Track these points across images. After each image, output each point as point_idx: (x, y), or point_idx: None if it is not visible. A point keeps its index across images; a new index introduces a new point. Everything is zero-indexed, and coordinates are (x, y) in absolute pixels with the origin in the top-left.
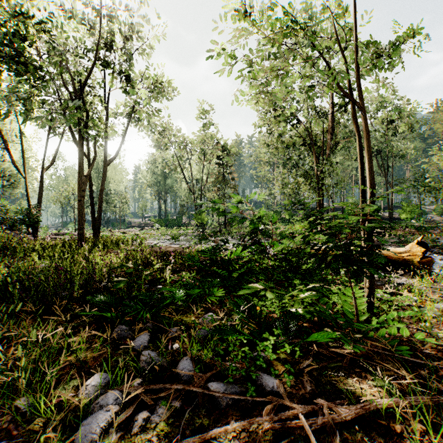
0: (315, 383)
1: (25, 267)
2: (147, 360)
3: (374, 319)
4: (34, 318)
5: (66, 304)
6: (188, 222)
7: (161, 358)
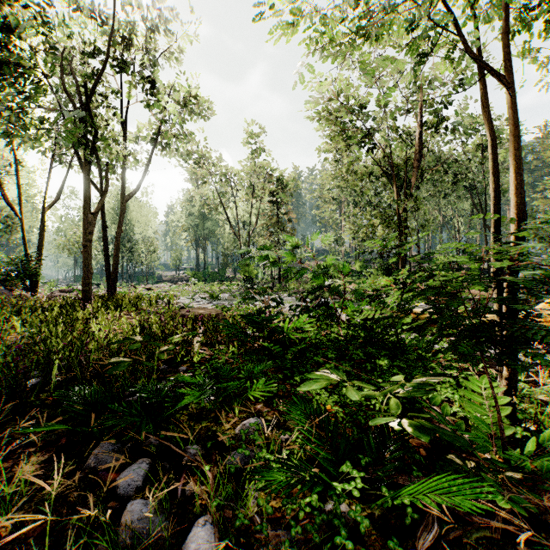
0: None
1: None
2: (131, 526)
3: (519, 431)
4: None
5: (34, 400)
6: (233, 276)
7: (160, 517)
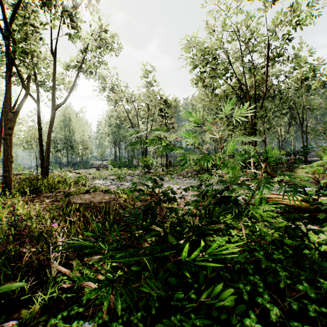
0: None
1: None
2: None
3: None
4: None
5: None
6: (137, 164)
7: None
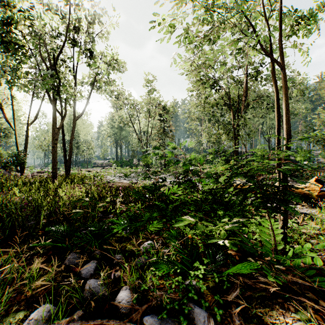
0: (243, 314)
1: (3, 200)
2: (90, 290)
3: (288, 247)
4: (2, 245)
5: (32, 232)
6: (138, 163)
7: (104, 287)
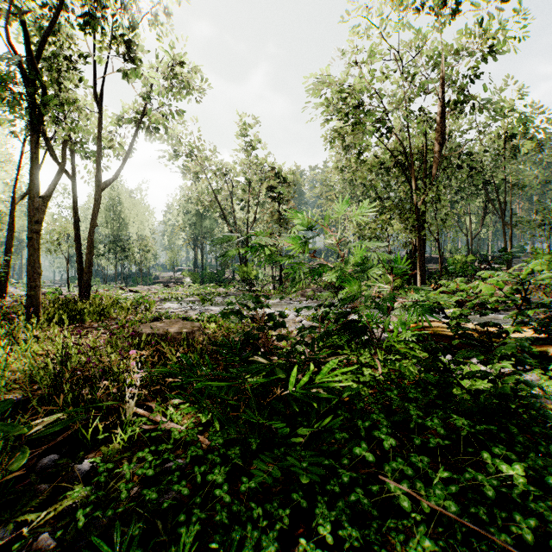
0: None
1: None
2: None
3: None
4: None
5: None
6: (232, 277)
7: None
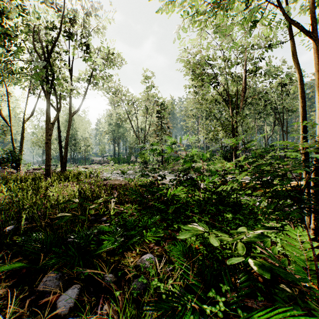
0: None
1: None
2: None
3: None
4: None
5: (9, 240)
6: (135, 160)
7: None
